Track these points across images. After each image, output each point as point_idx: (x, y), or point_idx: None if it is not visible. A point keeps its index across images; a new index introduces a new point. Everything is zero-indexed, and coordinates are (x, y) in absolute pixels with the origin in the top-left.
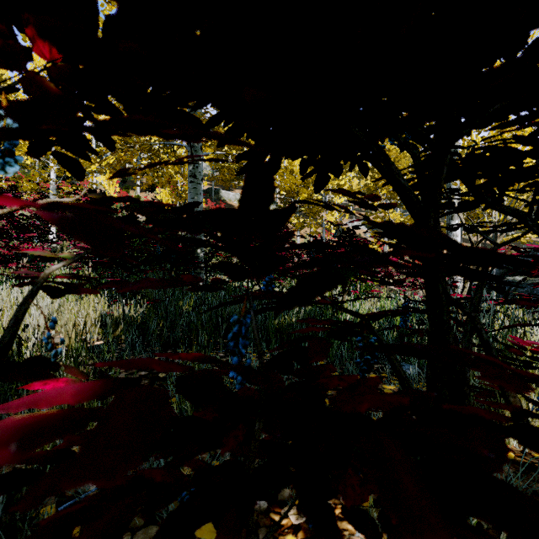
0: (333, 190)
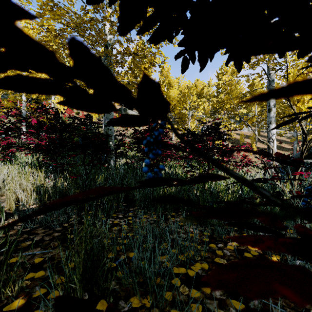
0: None
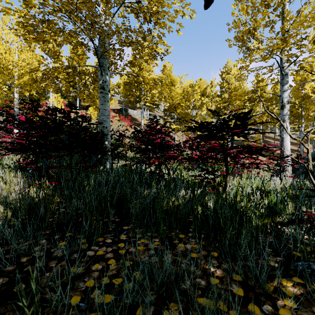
0: None
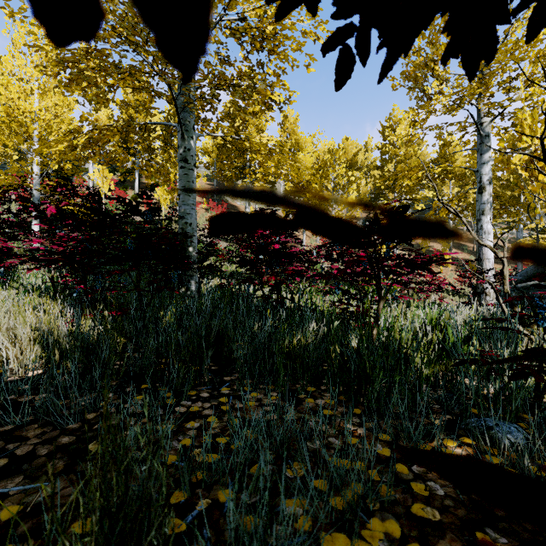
0: None
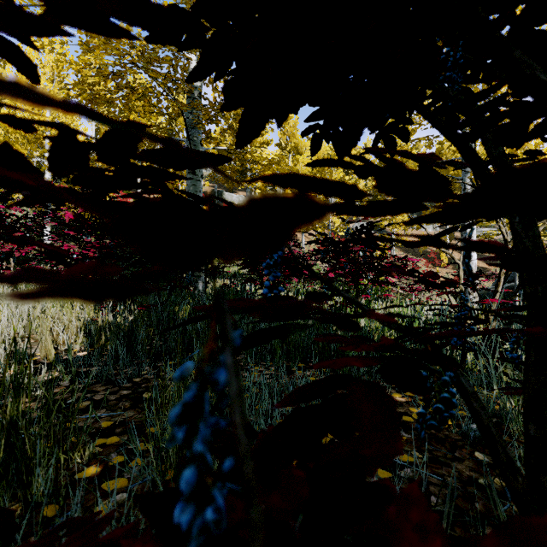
0: (369, 147)
